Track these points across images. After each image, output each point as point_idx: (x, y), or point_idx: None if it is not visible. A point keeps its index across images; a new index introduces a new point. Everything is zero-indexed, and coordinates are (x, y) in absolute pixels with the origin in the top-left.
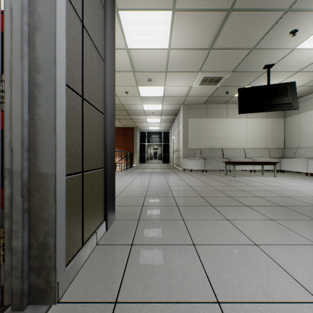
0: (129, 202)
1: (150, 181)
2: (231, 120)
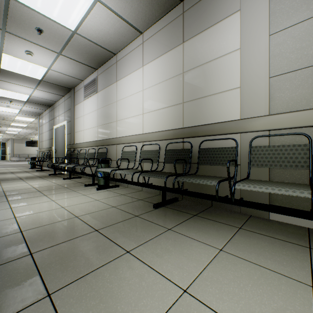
0: None
1: None
2: None
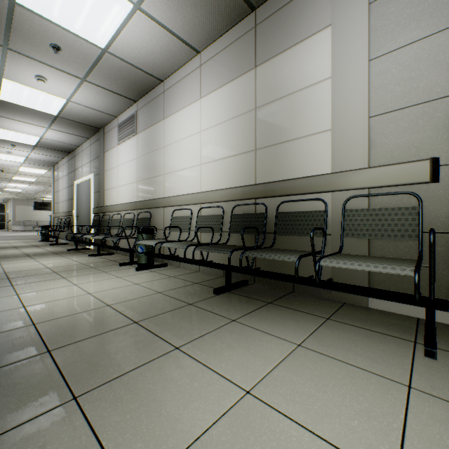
0: None
1: None
2: None
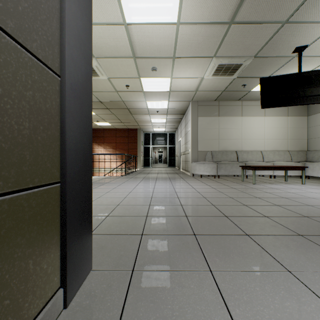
0: (123, 226)
1: (154, 190)
2: (246, 118)
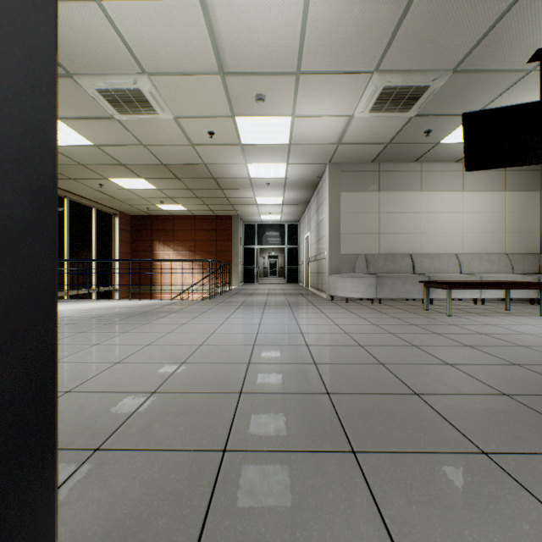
0: (184, 423)
1: (260, 329)
2: (429, 195)
